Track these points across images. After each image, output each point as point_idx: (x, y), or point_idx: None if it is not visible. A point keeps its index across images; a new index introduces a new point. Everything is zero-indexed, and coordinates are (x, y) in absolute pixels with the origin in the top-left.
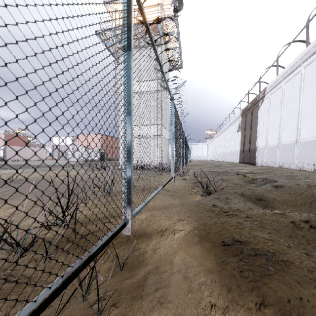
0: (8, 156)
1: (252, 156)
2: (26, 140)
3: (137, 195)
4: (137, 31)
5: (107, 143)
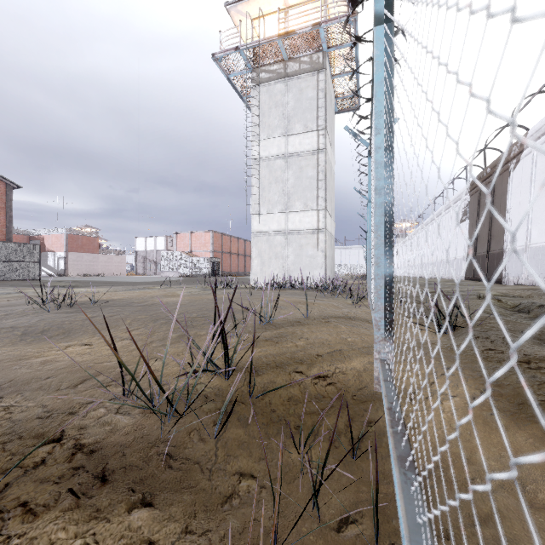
0: (71, 269)
1: (495, 266)
2: (97, 244)
3: (321, 327)
4: (283, 48)
5: (223, 246)
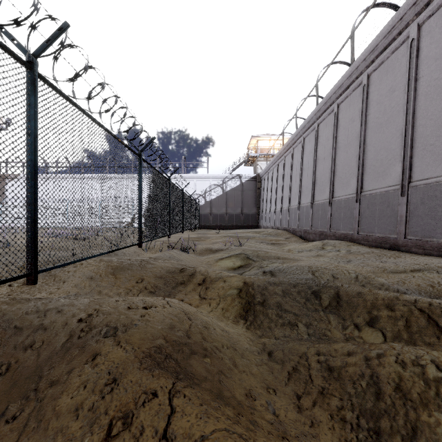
0: None
1: None
2: None
3: None
4: None
5: None
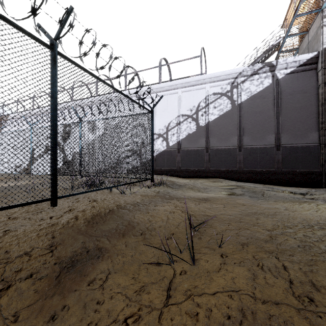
0: None
1: None
2: None
3: None
4: None
5: None
